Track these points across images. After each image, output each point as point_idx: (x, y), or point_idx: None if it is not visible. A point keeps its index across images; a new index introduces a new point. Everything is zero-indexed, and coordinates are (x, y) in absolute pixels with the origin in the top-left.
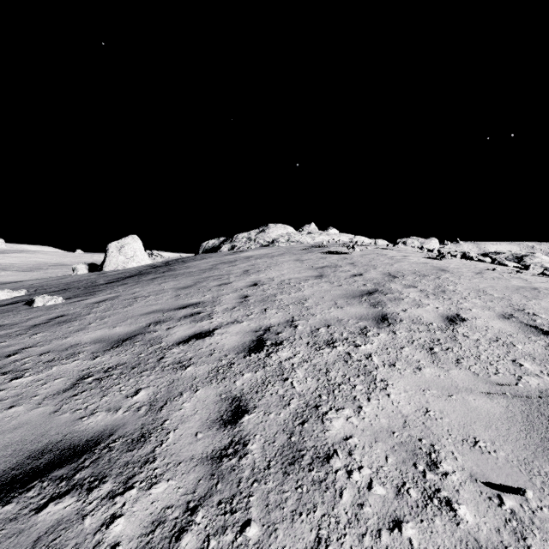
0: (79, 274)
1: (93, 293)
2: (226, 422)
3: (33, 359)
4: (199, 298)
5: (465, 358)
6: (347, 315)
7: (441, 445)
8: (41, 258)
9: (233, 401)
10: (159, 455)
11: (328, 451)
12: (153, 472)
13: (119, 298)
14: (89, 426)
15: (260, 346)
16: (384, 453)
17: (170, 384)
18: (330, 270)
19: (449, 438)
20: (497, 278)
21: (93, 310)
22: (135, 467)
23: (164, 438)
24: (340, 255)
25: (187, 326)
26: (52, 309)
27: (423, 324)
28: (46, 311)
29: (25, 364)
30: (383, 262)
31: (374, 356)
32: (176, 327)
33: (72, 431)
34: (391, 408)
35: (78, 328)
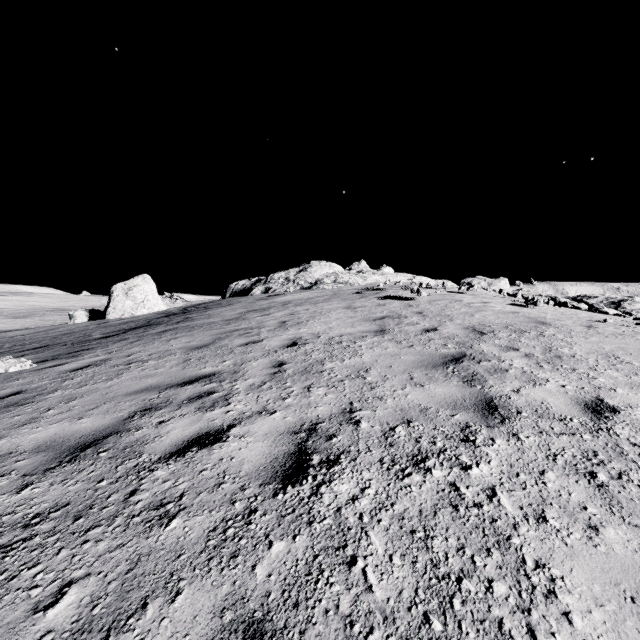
0: (77, 322)
1: (77, 354)
2: None
3: None
4: (215, 365)
5: None
6: (434, 400)
7: None
8: (38, 302)
9: (246, 639)
10: None
11: None
12: None
13: (108, 362)
14: None
15: (302, 468)
16: None
17: (129, 570)
18: (393, 322)
19: None
20: (618, 334)
21: (64, 384)
22: None
23: None
24: (402, 301)
25: (189, 419)
26: (11, 379)
27: (556, 419)
28: (1, 384)
29: None
30: (460, 312)
31: (501, 493)
32: (172, 420)
33: None
34: None
35: (26, 419)
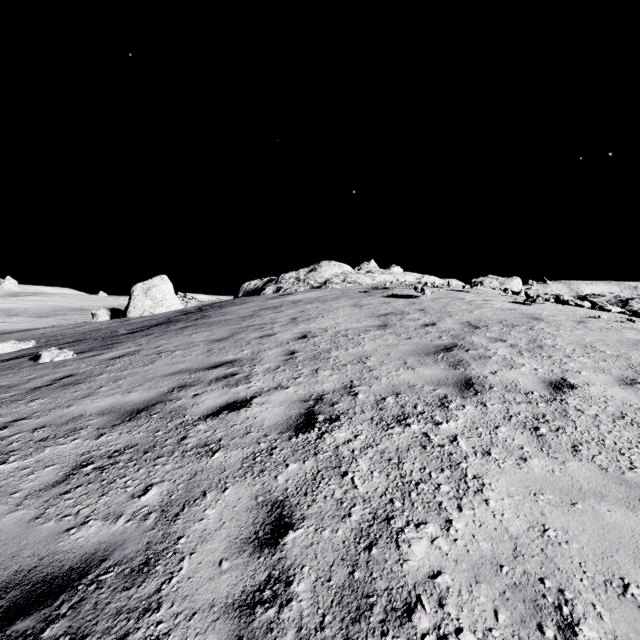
0: (99, 320)
1: (110, 346)
2: (263, 543)
3: (24, 437)
4: (235, 354)
5: (584, 444)
6: (421, 379)
7: (574, 591)
8: (59, 302)
9: (273, 508)
10: (165, 597)
11: (408, 598)
12: (155, 629)
13: (140, 352)
14: (77, 544)
15: (310, 423)
16: (491, 604)
17: (191, 478)
18: (396, 318)
19: (583, 579)
20: (605, 329)
21: (108, 369)
22: (129, 620)
23: (175, 569)
24: (406, 299)
25: (218, 392)
26: (60, 366)
27: (520, 393)
28: (52, 370)
29: (12, 444)
30: (460, 309)
31: (461, 439)
32: (205, 393)
33: (53, 551)
34: (493, 524)
35: (85, 394)
